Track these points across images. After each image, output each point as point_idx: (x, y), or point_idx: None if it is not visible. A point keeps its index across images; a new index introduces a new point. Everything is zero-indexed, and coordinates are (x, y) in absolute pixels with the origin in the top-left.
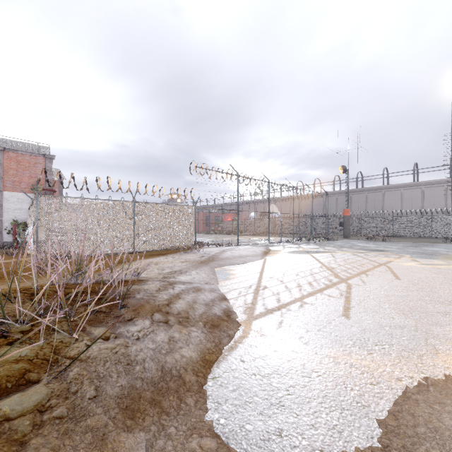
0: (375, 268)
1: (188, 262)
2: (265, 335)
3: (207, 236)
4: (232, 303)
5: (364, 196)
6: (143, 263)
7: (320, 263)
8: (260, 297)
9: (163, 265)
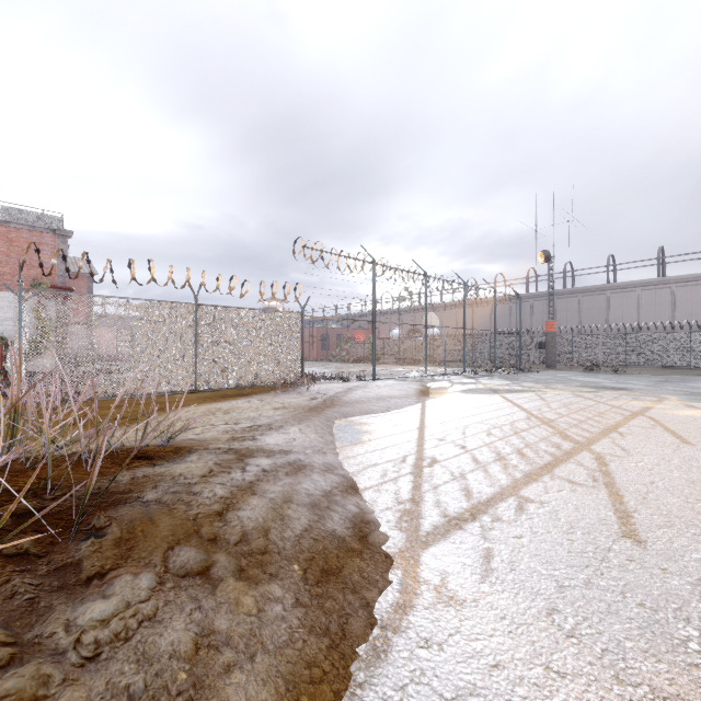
0: (628, 420)
1: (288, 409)
2: (459, 600)
3: (323, 365)
4: (370, 499)
5: (577, 301)
6: (202, 411)
7: (525, 411)
8: (427, 485)
9: (239, 416)
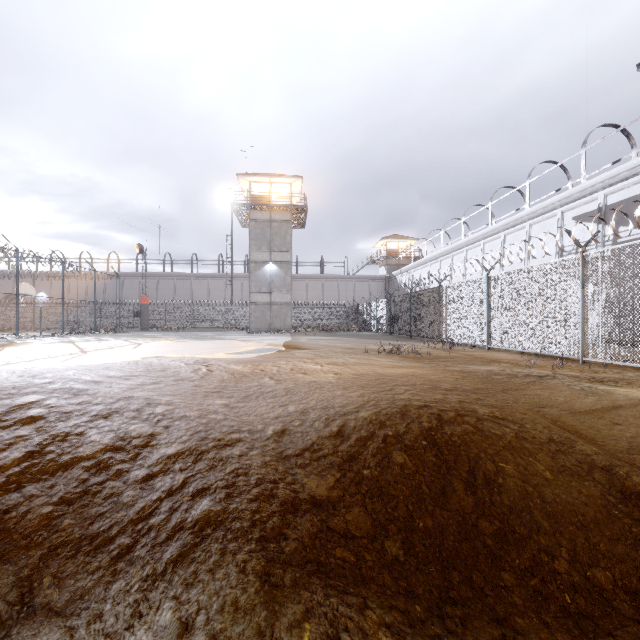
0: (128, 345)
1: None
2: None
3: None
4: None
5: (173, 283)
6: None
7: (77, 347)
8: None
9: None
